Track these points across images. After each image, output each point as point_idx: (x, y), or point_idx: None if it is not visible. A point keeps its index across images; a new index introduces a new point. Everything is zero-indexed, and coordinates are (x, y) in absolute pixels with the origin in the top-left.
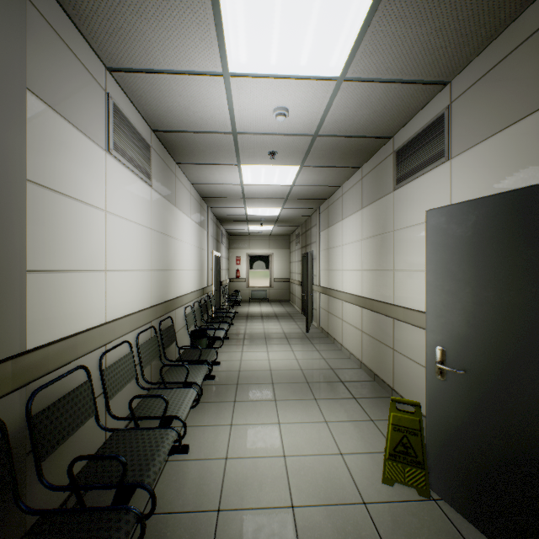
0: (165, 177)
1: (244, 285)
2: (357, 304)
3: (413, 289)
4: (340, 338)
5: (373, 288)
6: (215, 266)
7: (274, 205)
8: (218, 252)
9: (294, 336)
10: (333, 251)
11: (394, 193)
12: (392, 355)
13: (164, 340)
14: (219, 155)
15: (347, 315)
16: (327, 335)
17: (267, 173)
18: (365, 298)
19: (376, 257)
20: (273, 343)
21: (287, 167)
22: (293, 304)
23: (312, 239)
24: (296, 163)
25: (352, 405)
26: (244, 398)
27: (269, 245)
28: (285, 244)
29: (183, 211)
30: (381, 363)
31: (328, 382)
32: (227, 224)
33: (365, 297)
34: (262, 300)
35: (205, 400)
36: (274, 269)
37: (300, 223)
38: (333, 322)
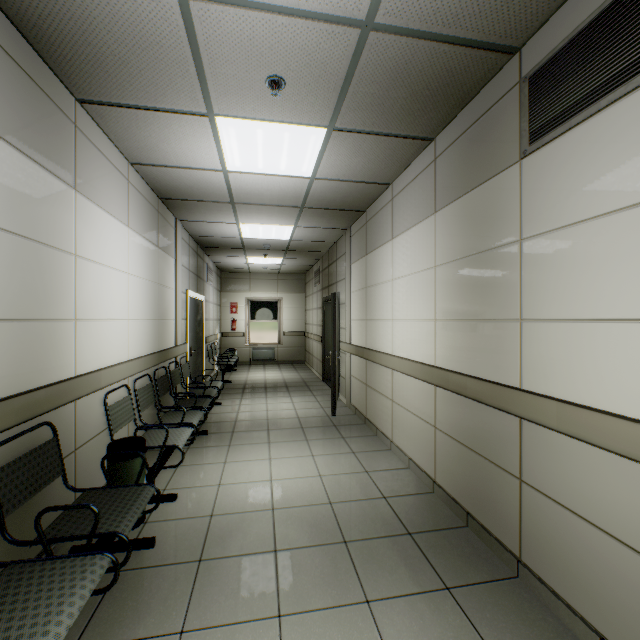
0: (30, 109)
1: (243, 342)
2: (426, 379)
3: (588, 361)
4: (389, 430)
5: (463, 353)
6: (192, 314)
7: (283, 221)
8: (200, 293)
9: (314, 423)
10: (374, 290)
11: (523, 162)
12: (518, 492)
13: (6, 491)
14: (163, 79)
15: (402, 394)
16: (364, 420)
17: (267, 143)
18: (446, 371)
19: (470, 295)
20: (280, 439)
21: (304, 129)
22: (310, 367)
23: (339, 275)
24: (322, 120)
25: (450, 618)
26: (207, 617)
27: (277, 287)
28: (299, 286)
29: (103, 207)
30: (486, 498)
31: (385, 539)
32: (215, 253)
33: (444, 369)
34: (267, 361)
35: (106, 636)
36: (284, 319)
37: (320, 255)
38: (376, 401)
